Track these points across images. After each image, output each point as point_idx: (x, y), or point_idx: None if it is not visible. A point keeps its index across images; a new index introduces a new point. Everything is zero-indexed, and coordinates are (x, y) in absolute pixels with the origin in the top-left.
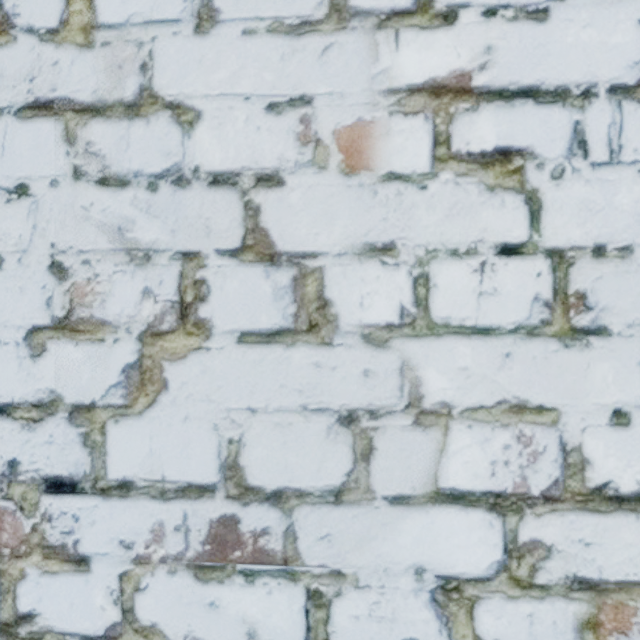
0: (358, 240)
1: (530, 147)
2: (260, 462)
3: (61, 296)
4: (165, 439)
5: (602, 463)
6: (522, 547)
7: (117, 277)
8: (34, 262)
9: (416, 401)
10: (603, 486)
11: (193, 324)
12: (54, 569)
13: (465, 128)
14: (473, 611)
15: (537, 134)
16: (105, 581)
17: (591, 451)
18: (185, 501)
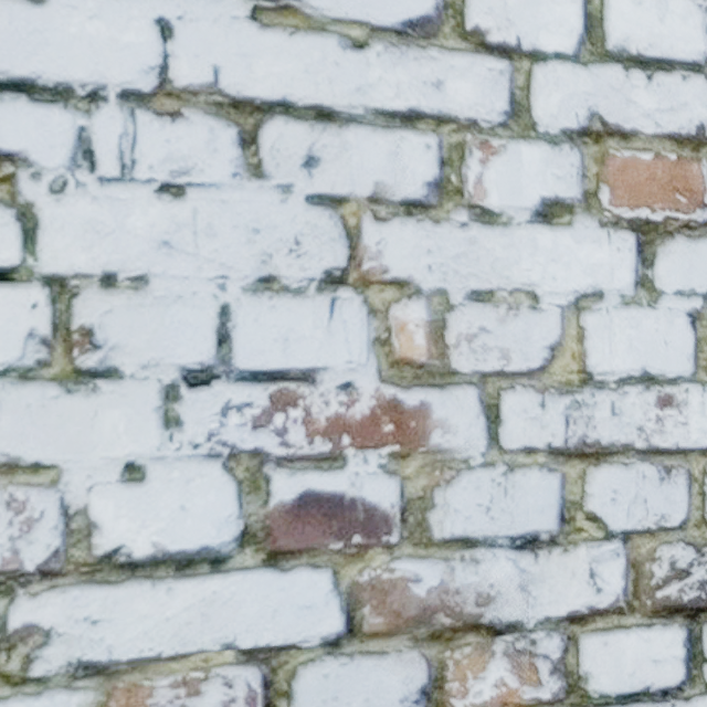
0: None
1: (24, 152)
2: None
3: None
4: None
5: (113, 526)
6: (13, 635)
7: None
8: None
9: None
10: (114, 552)
11: None
12: None
13: None
14: None
15: (33, 137)
16: None
17: (100, 513)
18: None
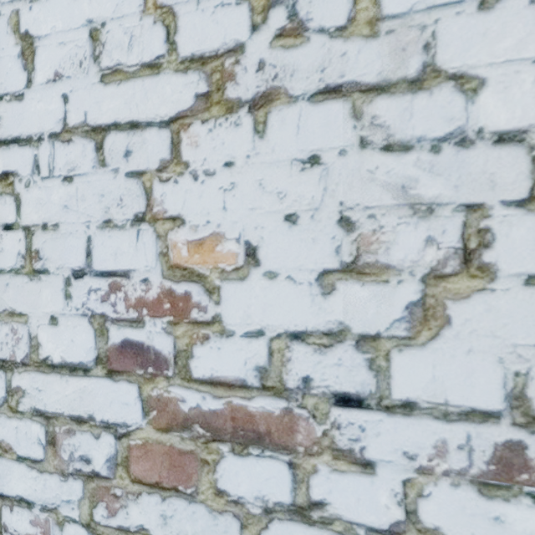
0: None
1: None
2: None
3: (348, 245)
4: (448, 368)
5: None
6: None
7: (400, 228)
8: (324, 218)
9: None
10: None
11: (476, 268)
12: (342, 468)
13: None
14: None
15: None
16: (389, 484)
17: None
18: (468, 424)
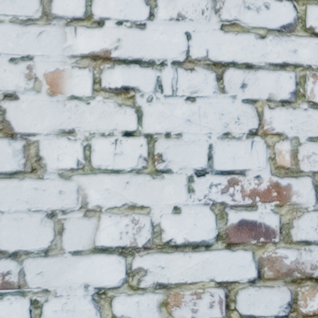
0: (56, 127)
1: (137, 87)
2: (6, 238)
3: None
4: None
5: (169, 230)
6: (134, 271)
7: None
8: None
9: (85, 205)
10: (169, 241)
11: None
12: None
13: (108, 76)
14: (112, 303)
15: (141, 81)
16: None
17: (164, 225)
18: None
